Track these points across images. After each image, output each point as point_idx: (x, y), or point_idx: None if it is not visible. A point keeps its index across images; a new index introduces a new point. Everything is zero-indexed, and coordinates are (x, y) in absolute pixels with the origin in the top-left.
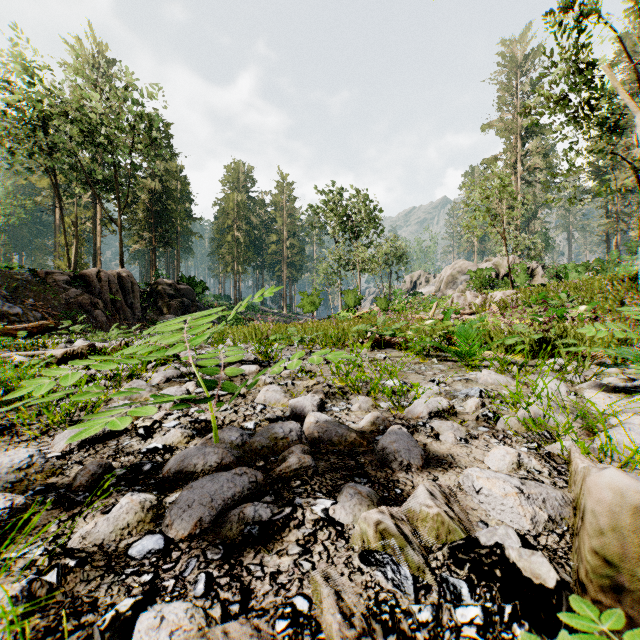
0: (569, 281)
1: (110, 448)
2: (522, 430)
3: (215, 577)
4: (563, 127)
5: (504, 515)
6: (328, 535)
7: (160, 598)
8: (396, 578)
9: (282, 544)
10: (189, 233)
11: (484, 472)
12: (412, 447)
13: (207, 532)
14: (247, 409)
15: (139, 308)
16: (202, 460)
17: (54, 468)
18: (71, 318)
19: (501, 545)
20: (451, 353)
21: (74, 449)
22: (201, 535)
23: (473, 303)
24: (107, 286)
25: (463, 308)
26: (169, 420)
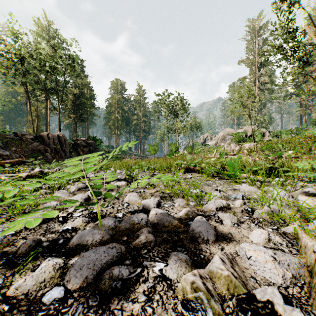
0: (283, 138)
1: (42, 229)
2: (267, 218)
3: None
4: (280, 61)
5: (265, 273)
6: (162, 287)
7: None
8: None
9: (135, 294)
10: (93, 115)
11: (252, 246)
12: (209, 229)
13: (90, 285)
14: (119, 206)
15: (68, 152)
16: (91, 238)
17: (9, 241)
18: (34, 157)
19: (271, 301)
20: (225, 175)
21: (22, 229)
22: (87, 287)
23: (234, 149)
24: (52, 141)
25: (229, 152)
26: (77, 212)
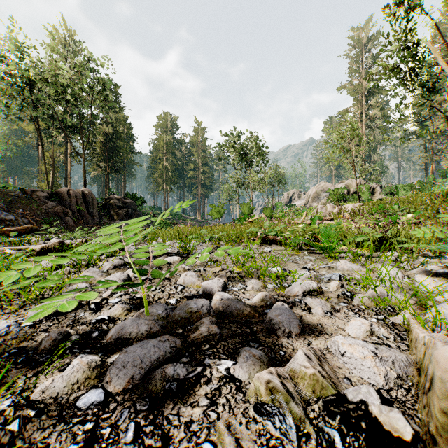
0: (399, 196)
1: (69, 319)
2: (372, 305)
3: (142, 425)
4: (395, 88)
5: (363, 373)
6: (230, 390)
7: (98, 444)
8: (283, 427)
9: (194, 397)
10: (132, 163)
11: (347, 339)
12: (292, 319)
13: (137, 387)
14: (171, 289)
15: (97, 215)
16: (136, 329)
17: (26, 335)
18: (49, 223)
19: (365, 402)
20: (317, 248)
21: (43, 320)
22: (133, 389)
23: (332, 212)
24: (74, 200)
25: (325, 215)
26: (114, 297)
